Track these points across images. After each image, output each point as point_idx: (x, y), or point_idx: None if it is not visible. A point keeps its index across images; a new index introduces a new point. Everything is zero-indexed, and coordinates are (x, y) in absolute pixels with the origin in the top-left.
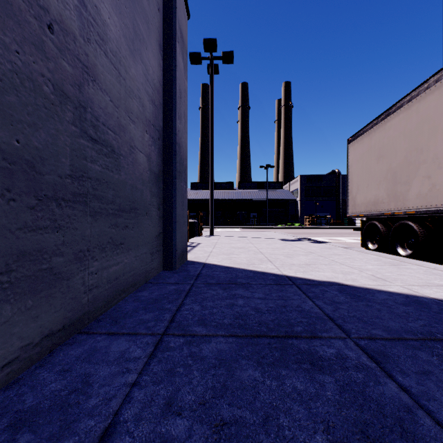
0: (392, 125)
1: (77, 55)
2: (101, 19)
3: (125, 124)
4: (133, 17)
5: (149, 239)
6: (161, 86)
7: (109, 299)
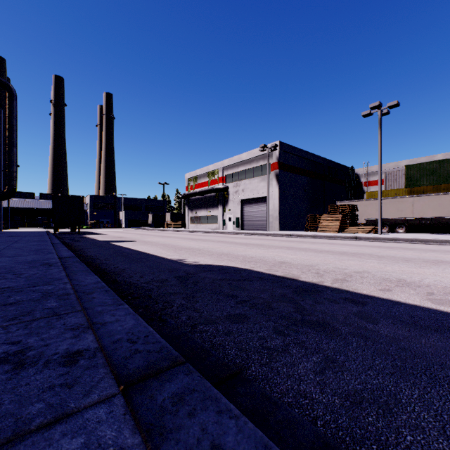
0: None
1: None
2: None
3: None
4: None
5: None
6: None
7: None
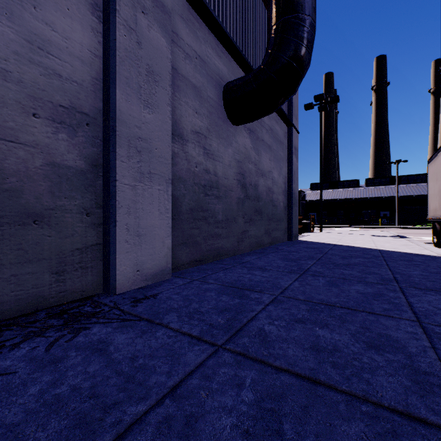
0: (439, 160)
1: (272, 191)
2: (274, 178)
3: (278, 197)
4: (280, 165)
5: (283, 229)
6: (287, 174)
7: (275, 242)
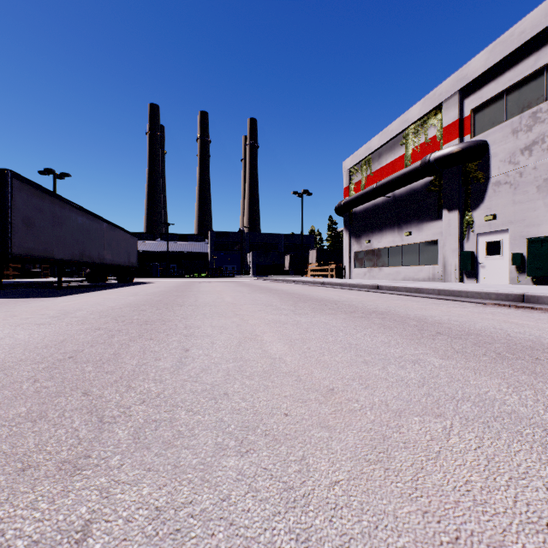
0: None
1: None
2: None
3: None
4: None
5: None
6: None
7: None
